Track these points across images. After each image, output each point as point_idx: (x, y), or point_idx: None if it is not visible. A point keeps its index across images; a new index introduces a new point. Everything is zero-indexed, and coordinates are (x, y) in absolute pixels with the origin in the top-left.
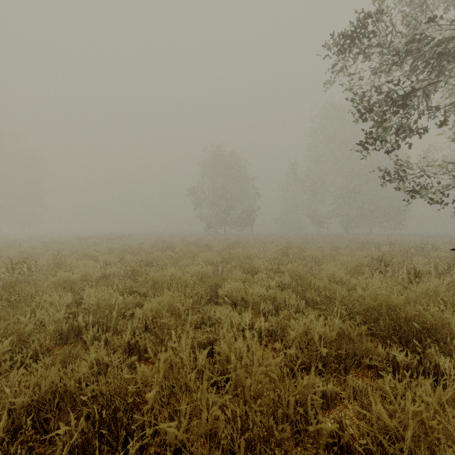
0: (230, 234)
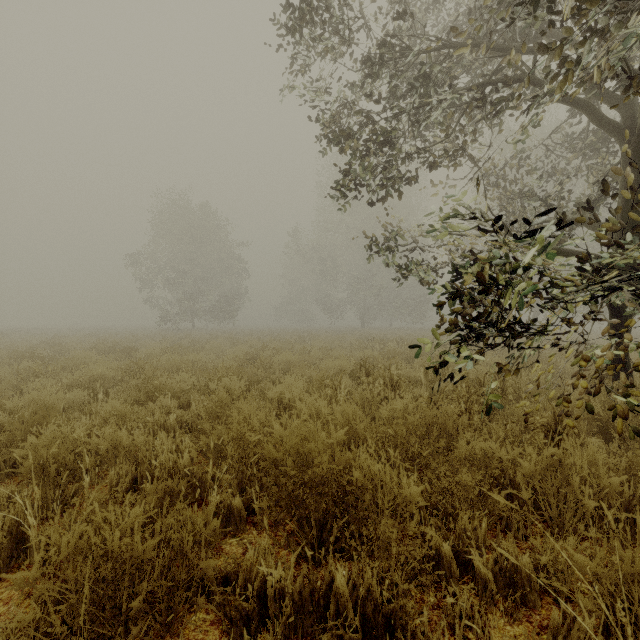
0: (201, 329)
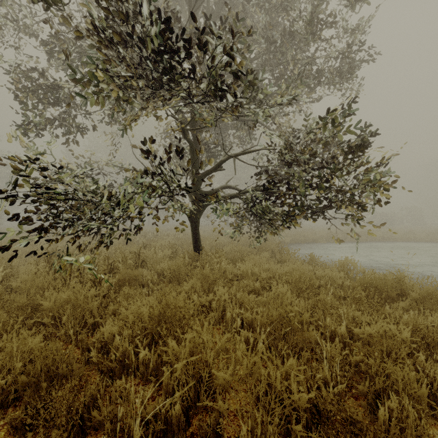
0: None
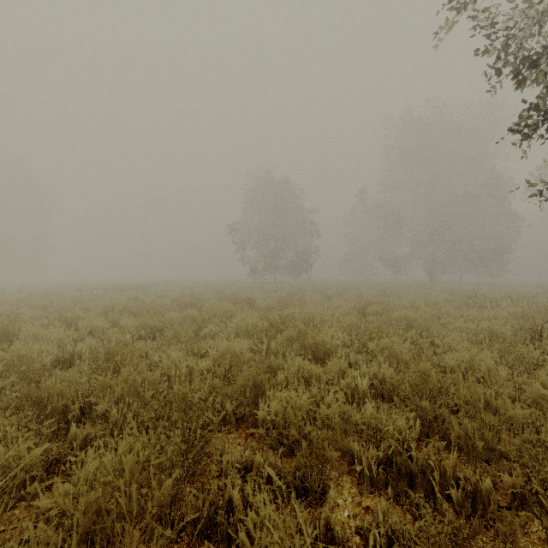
0: (282, 282)
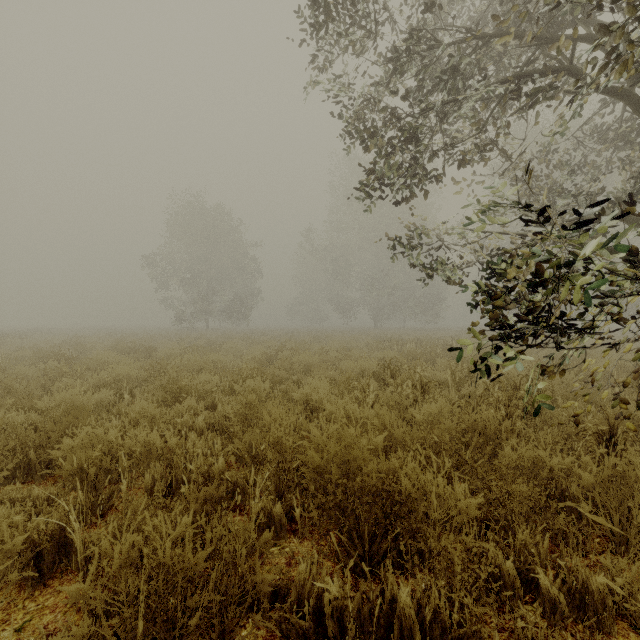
0: (215, 329)
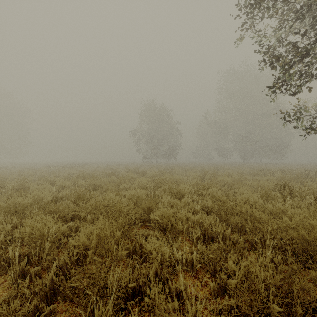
0: (160, 163)
